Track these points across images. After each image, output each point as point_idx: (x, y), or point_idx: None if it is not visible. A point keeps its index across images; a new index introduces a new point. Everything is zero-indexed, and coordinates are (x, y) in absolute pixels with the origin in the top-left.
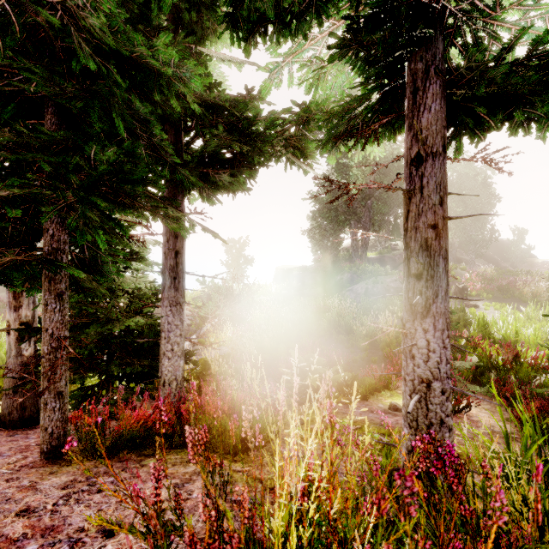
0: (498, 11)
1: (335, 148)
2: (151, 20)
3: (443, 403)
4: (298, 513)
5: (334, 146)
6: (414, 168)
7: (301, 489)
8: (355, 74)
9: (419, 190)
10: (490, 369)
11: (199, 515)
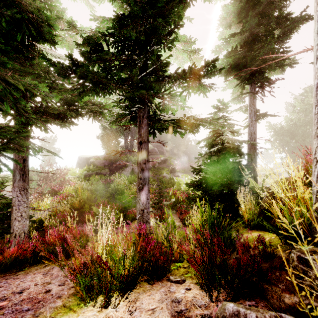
0: (164, 98)
1: (115, 124)
2: (13, 36)
3: (147, 215)
4: (105, 247)
5: (115, 123)
6: (140, 145)
7: (106, 241)
8: (122, 110)
9: (141, 152)
10: (178, 203)
11: (61, 276)
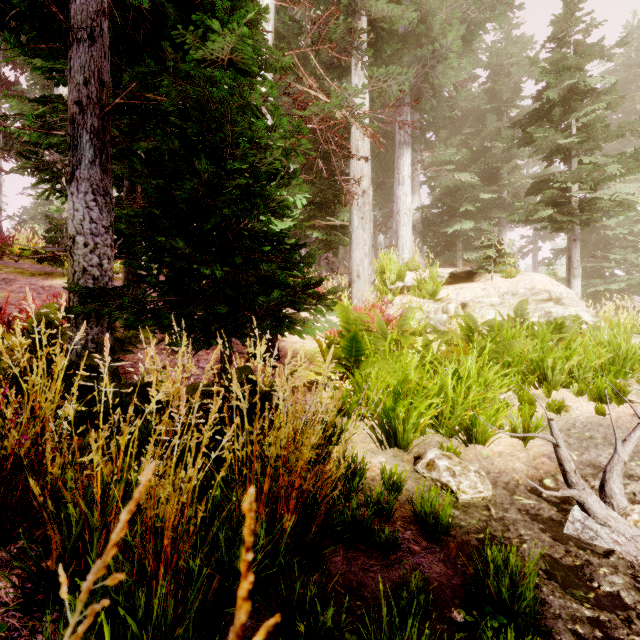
0: None
1: None
2: None
3: None
4: None
5: None
6: None
7: None
8: None
9: None
10: None
11: None
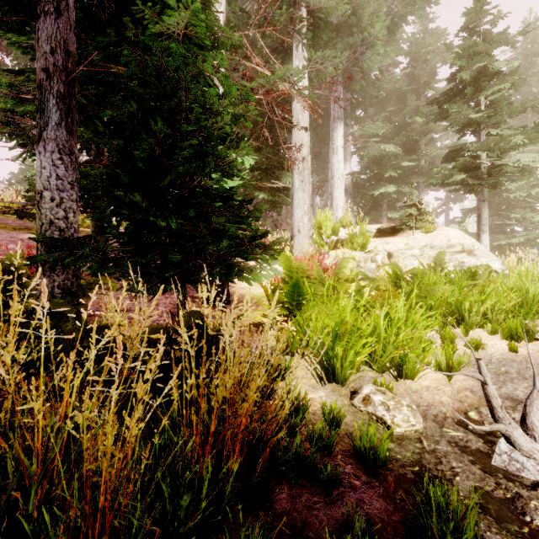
0: None
1: None
2: None
3: None
4: None
5: None
6: None
7: None
8: None
9: None
10: None
11: None
